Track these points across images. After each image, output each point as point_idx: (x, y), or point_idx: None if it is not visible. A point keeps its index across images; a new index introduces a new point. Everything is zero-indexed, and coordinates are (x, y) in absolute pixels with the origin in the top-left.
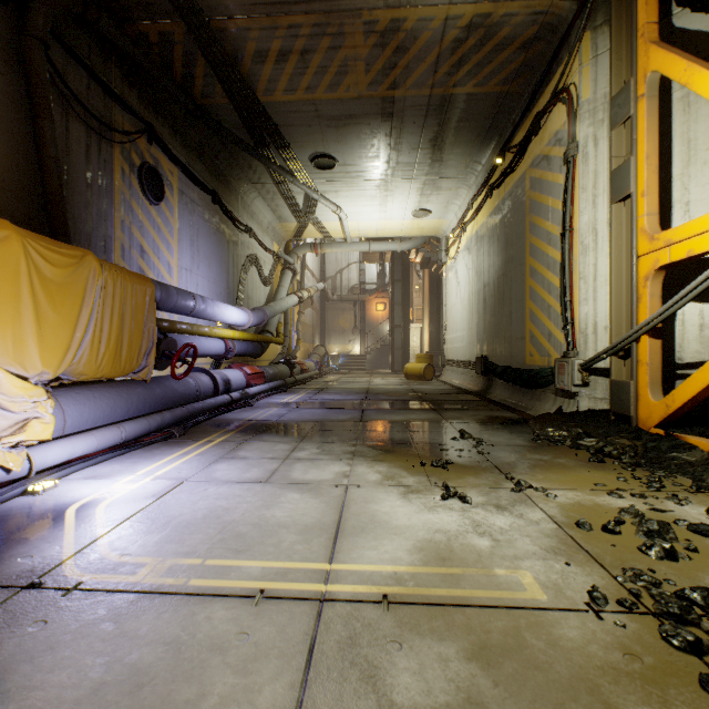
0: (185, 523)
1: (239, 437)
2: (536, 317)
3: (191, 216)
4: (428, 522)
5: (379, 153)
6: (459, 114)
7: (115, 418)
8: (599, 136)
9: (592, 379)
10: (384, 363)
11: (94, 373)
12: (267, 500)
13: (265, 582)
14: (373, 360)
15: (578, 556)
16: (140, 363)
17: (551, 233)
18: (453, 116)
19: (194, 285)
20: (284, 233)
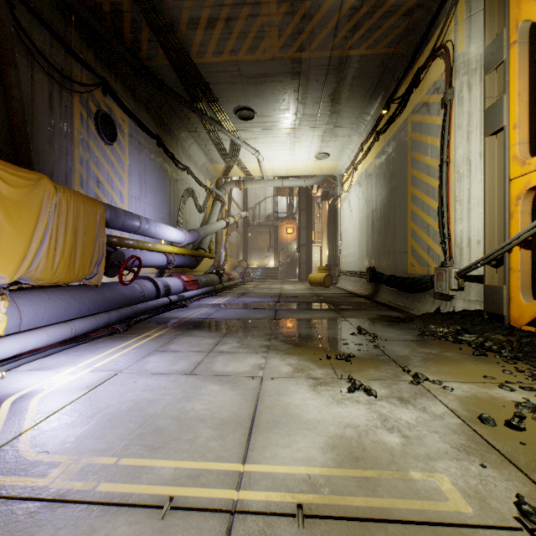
0: (109, 416)
1: (173, 332)
2: (417, 234)
3: (139, 155)
4: (337, 416)
5: (289, 106)
6: (353, 73)
7: (69, 316)
8: (473, 83)
9: (466, 284)
10: (293, 274)
11: (50, 279)
12: (189, 392)
13: (175, 487)
14: (284, 272)
15: (491, 456)
16: (91, 271)
17: (430, 165)
18: (348, 75)
19: (142, 210)
20: (215, 172)
